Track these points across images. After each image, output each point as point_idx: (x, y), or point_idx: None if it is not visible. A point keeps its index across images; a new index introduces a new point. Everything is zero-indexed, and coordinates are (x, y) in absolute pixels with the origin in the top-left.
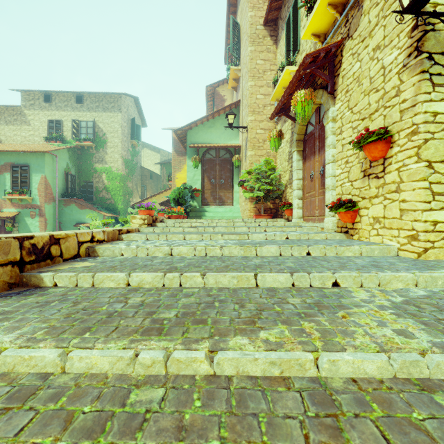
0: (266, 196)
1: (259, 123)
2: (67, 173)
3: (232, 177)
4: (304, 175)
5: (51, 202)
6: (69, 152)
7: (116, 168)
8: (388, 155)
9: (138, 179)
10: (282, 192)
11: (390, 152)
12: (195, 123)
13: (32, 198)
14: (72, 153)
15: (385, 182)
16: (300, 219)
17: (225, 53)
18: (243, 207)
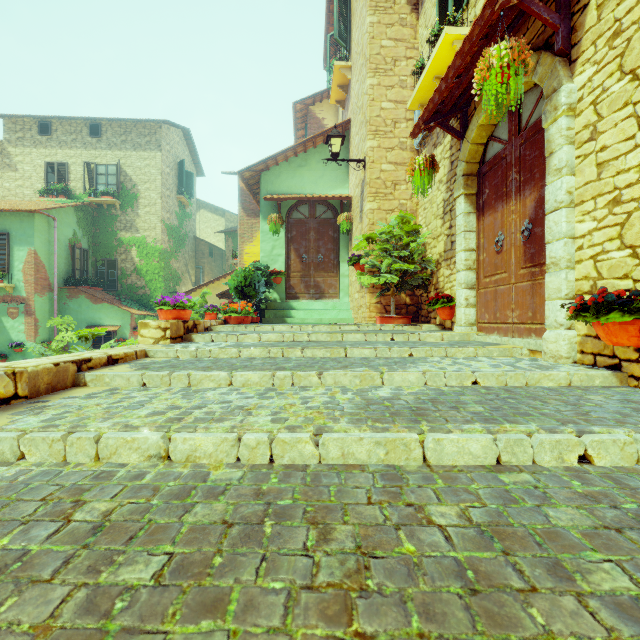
0: (399, 283)
1: (385, 153)
2: (74, 245)
3: (337, 251)
4: (480, 241)
5: (46, 292)
6: (77, 214)
7: (154, 239)
8: None
9: (190, 256)
10: (430, 275)
11: None
12: (275, 159)
13: (13, 286)
14: (83, 215)
15: None
16: (472, 327)
17: (324, 49)
18: (357, 301)
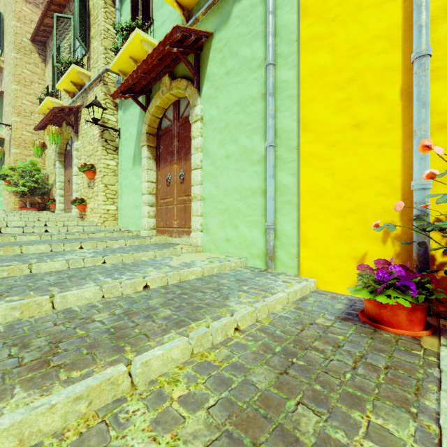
0: (32, 192)
1: (25, 126)
2: None
3: None
4: (65, 179)
5: None
6: None
7: None
8: (95, 178)
9: None
10: (50, 190)
11: (96, 177)
12: None
13: None
14: None
15: (94, 191)
16: (62, 211)
17: None
18: (8, 200)
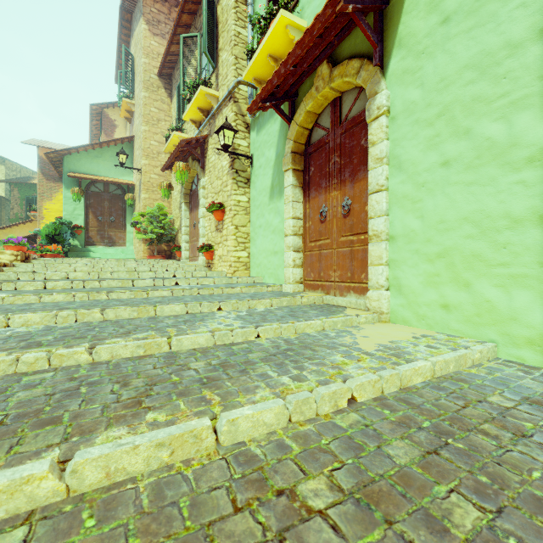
0: (159, 239)
1: (153, 168)
2: None
3: (125, 216)
4: (191, 223)
5: None
6: None
7: None
8: (224, 219)
9: None
10: (175, 236)
11: (225, 218)
12: (77, 150)
13: None
14: None
15: (223, 235)
16: (187, 259)
17: (116, 71)
18: (138, 248)
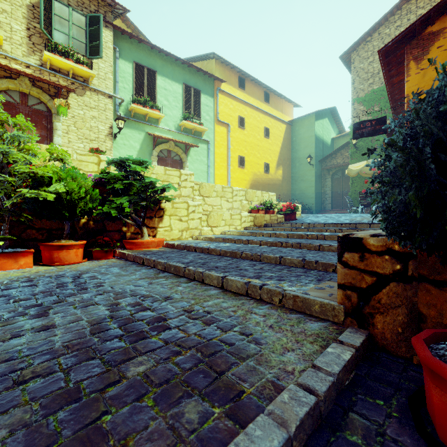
0: None
1: None
2: None
3: None
4: None
5: None
6: None
7: None
8: None
9: None
10: None
11: None
12: None
13: None
14: None
15: None
16: None
17: None
18: None
